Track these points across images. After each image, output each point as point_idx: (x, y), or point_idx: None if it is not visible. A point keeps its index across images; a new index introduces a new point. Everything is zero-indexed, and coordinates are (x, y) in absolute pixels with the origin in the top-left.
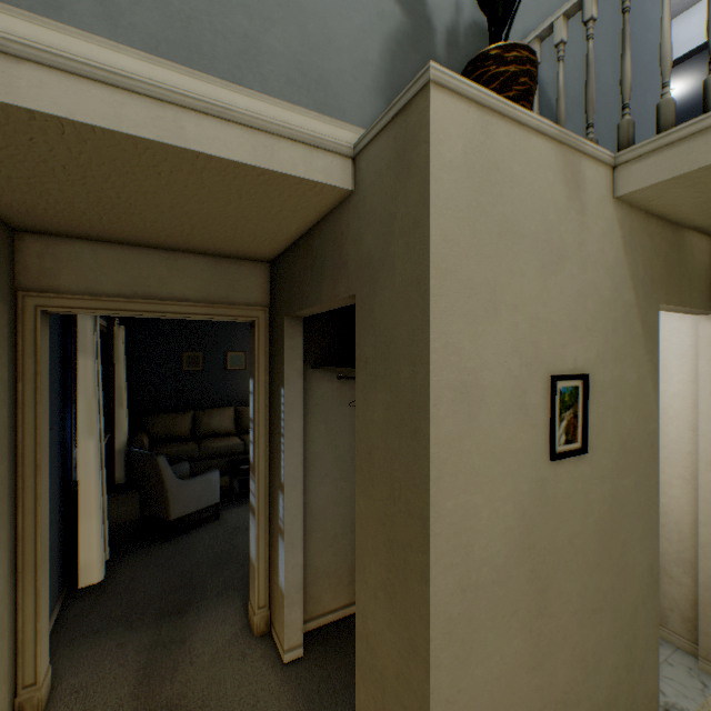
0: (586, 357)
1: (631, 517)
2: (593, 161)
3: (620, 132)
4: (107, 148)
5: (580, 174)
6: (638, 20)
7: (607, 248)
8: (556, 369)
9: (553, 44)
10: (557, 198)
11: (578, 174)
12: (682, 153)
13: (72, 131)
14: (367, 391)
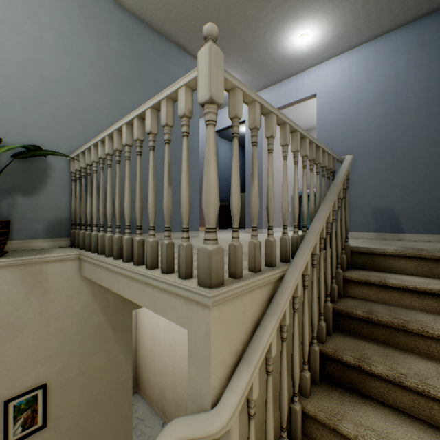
0: (50, 371)
1: (103, 434)
2: (59, 261)
3: (86, 238)
4: None
5: (43, 273)
6: (179, 125)
7: (75, 302)
8: (13, 393)
9: (75, 169)
10: (14, 296)
11: (41, 274)
12: (91, 269)
13: None
14: None
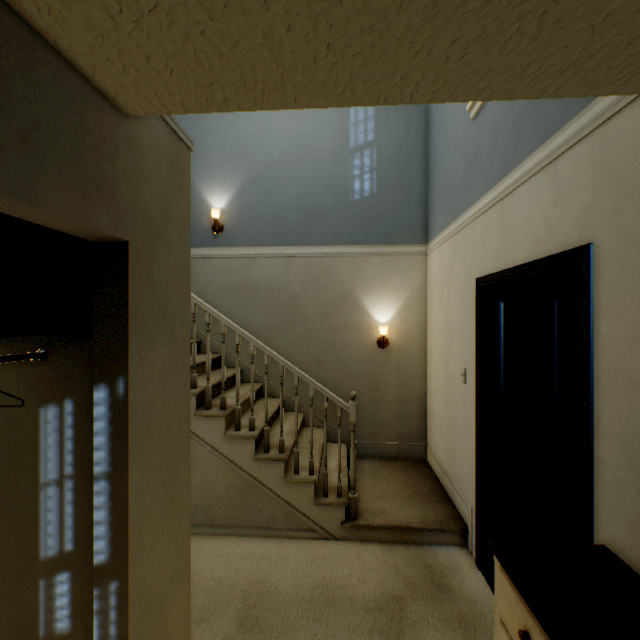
0: None
1: None
2: None
3: None
4: (383, 77)
5: None
6: None
7: None
8: None
9: None
10: None
11: None
12: None
13: (408, 89)
14: (146, 351)
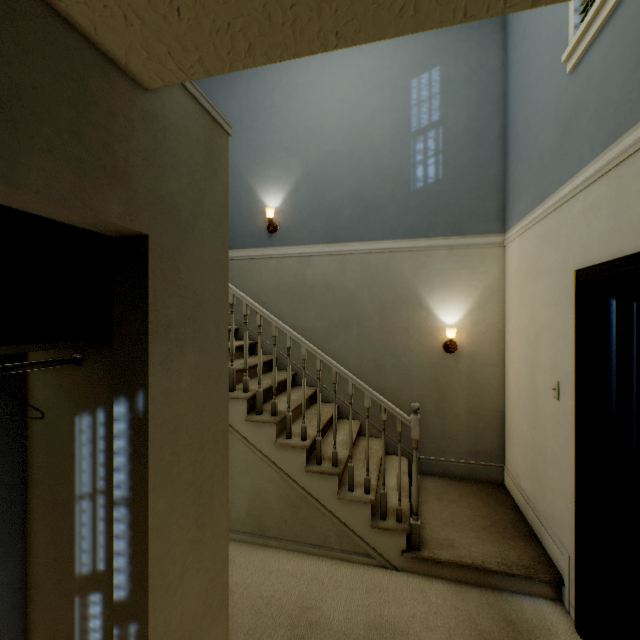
0: None
1: None
2: None
3: None
4: None
5: None
6: None
7: None
8: None
9: None
10: None
11: None
12: None
13: None
14: (171, 360)
